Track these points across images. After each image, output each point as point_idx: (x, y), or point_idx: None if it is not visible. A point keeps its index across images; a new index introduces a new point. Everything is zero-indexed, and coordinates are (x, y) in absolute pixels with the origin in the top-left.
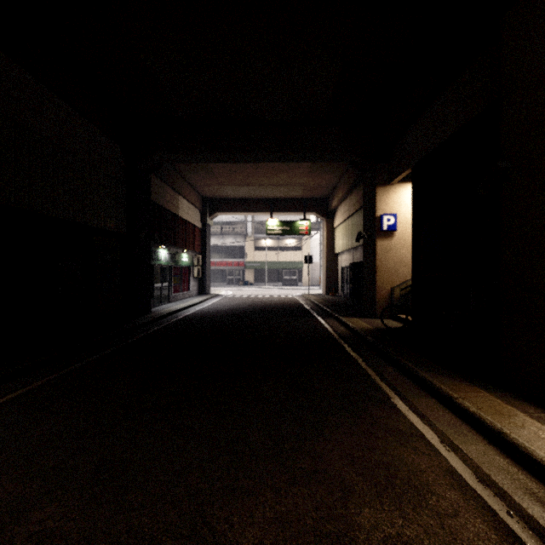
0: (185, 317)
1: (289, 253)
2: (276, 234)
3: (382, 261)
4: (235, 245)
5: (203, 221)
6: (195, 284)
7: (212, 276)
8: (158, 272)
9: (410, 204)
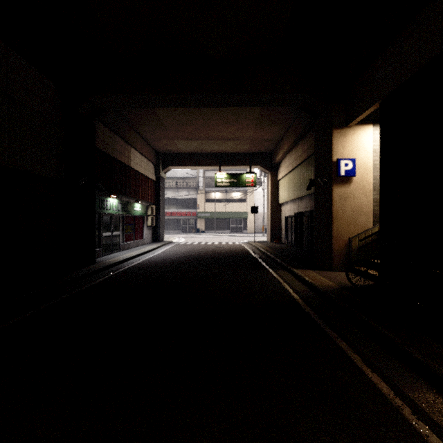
0: (129, 268)
1: (236, 204)
2: (224, 186)
3: (339, 209)
4: (188, 198)
5: (156, 174)
6: (149, 232)
7: (168, 224)
8: (108, 221)
9: (369, 148)
